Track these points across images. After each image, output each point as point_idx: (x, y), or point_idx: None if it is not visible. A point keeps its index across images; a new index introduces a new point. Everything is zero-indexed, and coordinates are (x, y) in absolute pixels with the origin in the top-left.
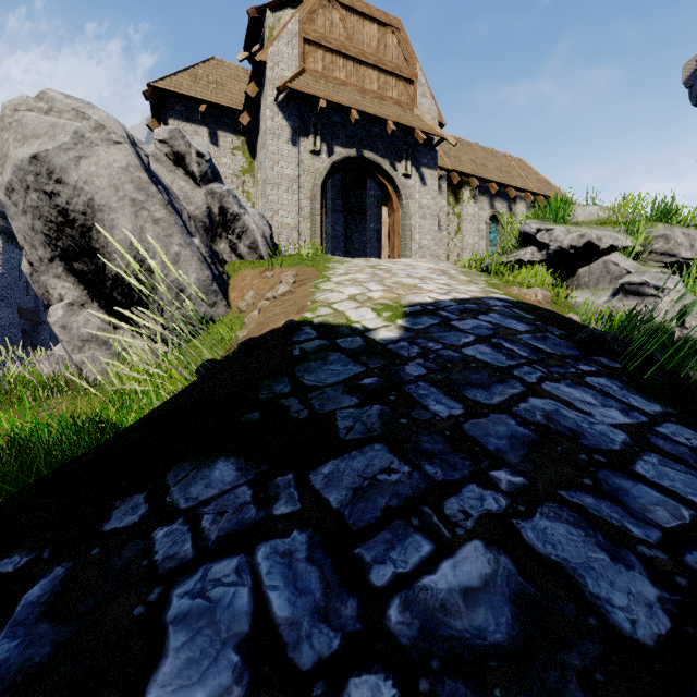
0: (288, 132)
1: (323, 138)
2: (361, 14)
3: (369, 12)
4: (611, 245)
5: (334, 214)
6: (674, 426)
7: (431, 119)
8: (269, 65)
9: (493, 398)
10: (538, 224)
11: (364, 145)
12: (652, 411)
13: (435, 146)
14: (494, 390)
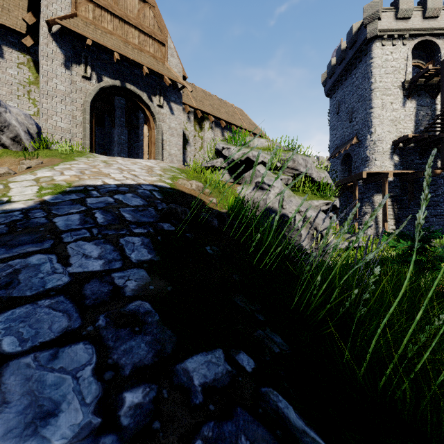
0: (61, 57)
1: (94, 69)
2: None
3: None
4: (262, 161)
5: (120, 127)
6: (136, 270)
7: (178, 72)
8: (43, 3)
9: (0, 255)
10: (223, 145)
11: (127, 80)
12: (139, 260)
13: (179, 90)
14: (16, 249)
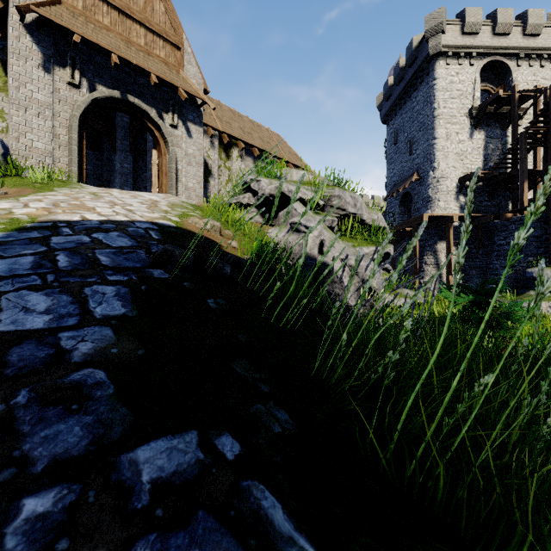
0: (38, 57)
1: (84, 74)
2: None
3: None
4: (300, 197)
5: (123, 152)
6: (98, 329)
7: (197, 84)
8: None
9: None
10: (252, 176)
11: (130, 90)
12: (105, 315)
13: (199, 107)
14: None
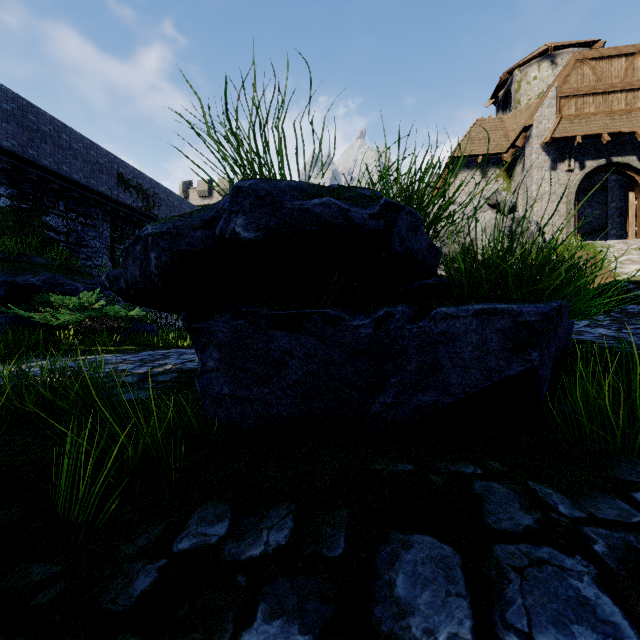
0: (548, 163)
1: (576, 159)
2: (608, 57)
3: (617, 52)
4: None
5: None
6: None
7: None
8: (535, 126)
9: None
10: None
11: (612, 153)
12: None
13: None
14: None
